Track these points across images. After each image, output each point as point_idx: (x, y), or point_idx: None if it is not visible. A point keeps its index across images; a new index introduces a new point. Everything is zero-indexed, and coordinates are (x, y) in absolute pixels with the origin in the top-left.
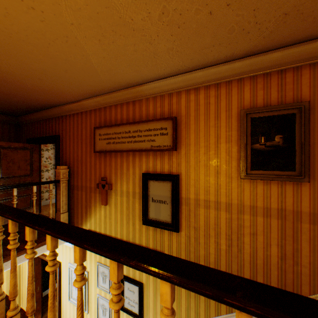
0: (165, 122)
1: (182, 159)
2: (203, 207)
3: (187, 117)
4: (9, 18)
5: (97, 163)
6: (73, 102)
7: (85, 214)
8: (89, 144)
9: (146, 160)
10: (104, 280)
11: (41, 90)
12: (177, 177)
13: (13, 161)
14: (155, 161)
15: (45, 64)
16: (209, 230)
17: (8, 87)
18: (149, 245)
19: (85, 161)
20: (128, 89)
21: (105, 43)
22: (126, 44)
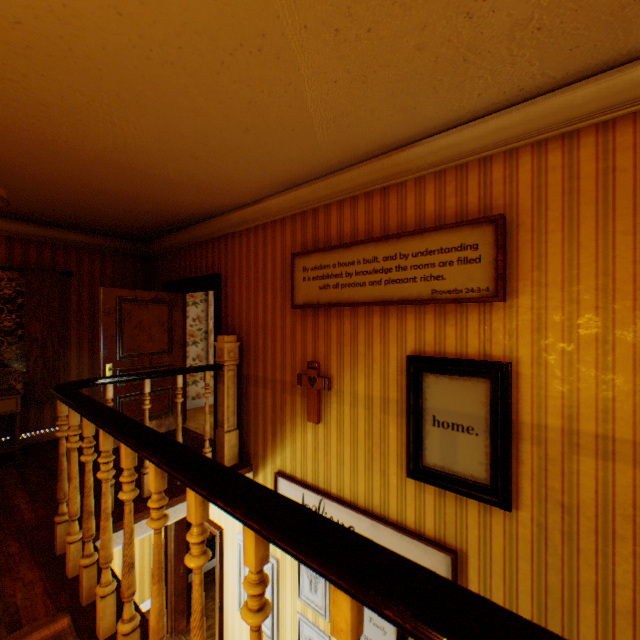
0: (473, 232)
1: (520, 322)
2: (593, 454)
3: (536, 212)
4: (148, 5)
5: (297, 330)
6: (247, 205)
7: (271, 438)
8: (280, 291)
9: (417, 324)
10: (313, 586)
11: (192, 183)
12: (506, 368)
13: (141, 326)
14: (441, 328)
15: (208, 118)
16: (614, 521)
17: (136, 182)
18: (425, 528)
19: (271, 326)
20: (372, 162)
21: (347, 37)
22: (402, 32)
